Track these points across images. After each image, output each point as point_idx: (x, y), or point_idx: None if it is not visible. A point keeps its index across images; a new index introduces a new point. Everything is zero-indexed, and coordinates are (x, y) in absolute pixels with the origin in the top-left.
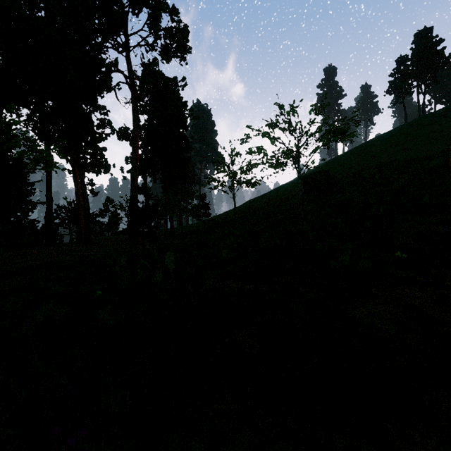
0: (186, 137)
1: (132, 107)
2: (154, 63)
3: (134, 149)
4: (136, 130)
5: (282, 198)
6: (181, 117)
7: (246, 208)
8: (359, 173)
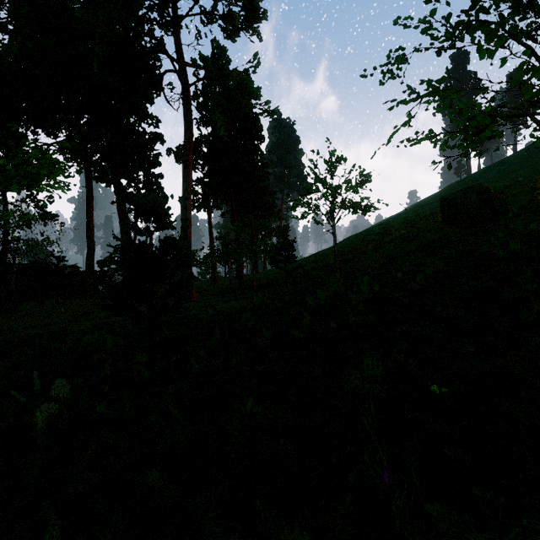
0: (261, 151)
1: (183, 104)
2: (215, 43)
3: (186, 165)
4: (188, 136)
5: (405, 232)
6: (254, 123)
7: (345, 248)
8: None
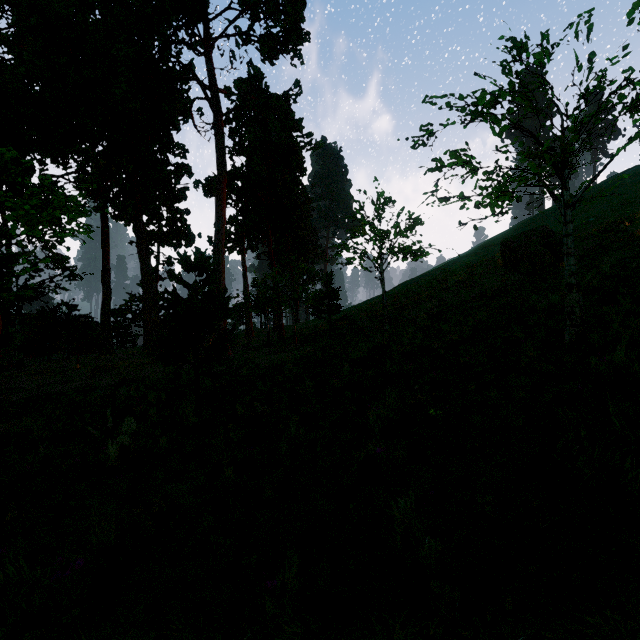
0: (303, 185)
1: (215, 136)
2: (251, 66)
3: (219, 204)
4: (221, 172)
5: (463, 278)
6: (295, 154)
7: (398, 295)
8: (612, 229)
